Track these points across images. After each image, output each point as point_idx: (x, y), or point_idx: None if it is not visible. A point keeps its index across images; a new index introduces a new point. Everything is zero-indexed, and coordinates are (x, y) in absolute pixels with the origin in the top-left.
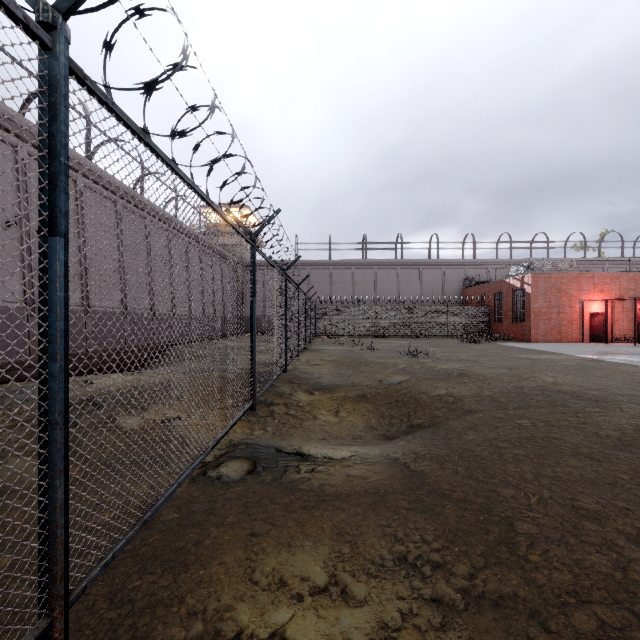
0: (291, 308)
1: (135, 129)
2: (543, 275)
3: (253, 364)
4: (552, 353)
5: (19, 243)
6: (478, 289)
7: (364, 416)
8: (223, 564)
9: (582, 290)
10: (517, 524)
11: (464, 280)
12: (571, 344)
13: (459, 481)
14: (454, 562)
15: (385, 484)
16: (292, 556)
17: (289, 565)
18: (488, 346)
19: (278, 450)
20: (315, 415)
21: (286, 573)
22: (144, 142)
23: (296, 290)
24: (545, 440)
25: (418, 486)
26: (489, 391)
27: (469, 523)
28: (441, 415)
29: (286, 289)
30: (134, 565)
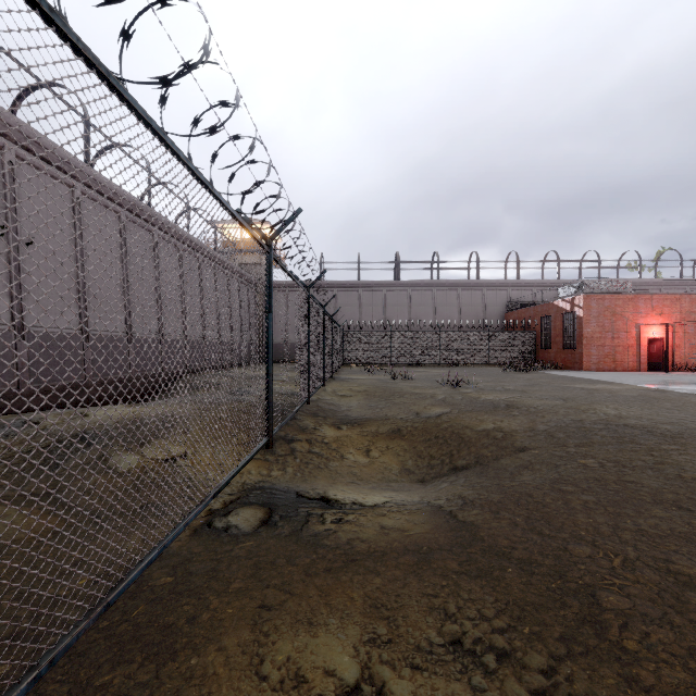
0: (315, 331)
1: (91, 59)
2: (596, 296)
3: (269, 393)
4: (609, 383)
5: (6, 257)
6: (523, 313)
7: (399, 454)
8: (222, 651)
9: (639, 313)
10: (601, 595)
11: (507, 303)
12: (628, 373)
13: (519, 535)
14: (525, 650)
15: (428, 539)
16: (313, 639)
17: (309, 652)
18: (535, 375)
19: (299, 495)
20: (343, 453)
21: (304, 664)
22: (108, 83)
23: (321, 311)
24: (618, 484)
25: (469, 542)
26: (543, 425)
27: (539, 593)
28: (489, 453)
29: (309, 308)
30: (108, 651)
